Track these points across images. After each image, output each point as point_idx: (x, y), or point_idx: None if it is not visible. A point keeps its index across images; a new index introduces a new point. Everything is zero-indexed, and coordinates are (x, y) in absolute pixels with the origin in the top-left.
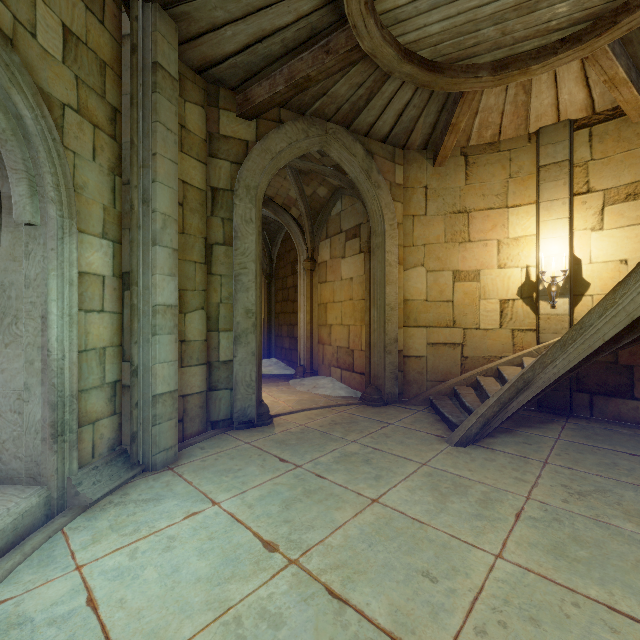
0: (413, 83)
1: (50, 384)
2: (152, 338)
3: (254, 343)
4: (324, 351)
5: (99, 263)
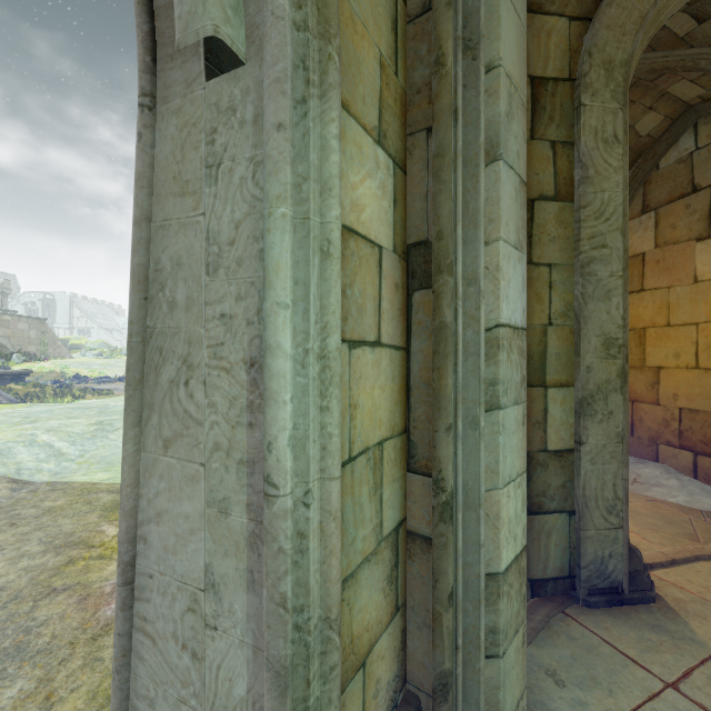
0: None
1: (272, 599)
2: (484, 416)
3: (621, 414)
4: (636, 413)
5: (372, 210)
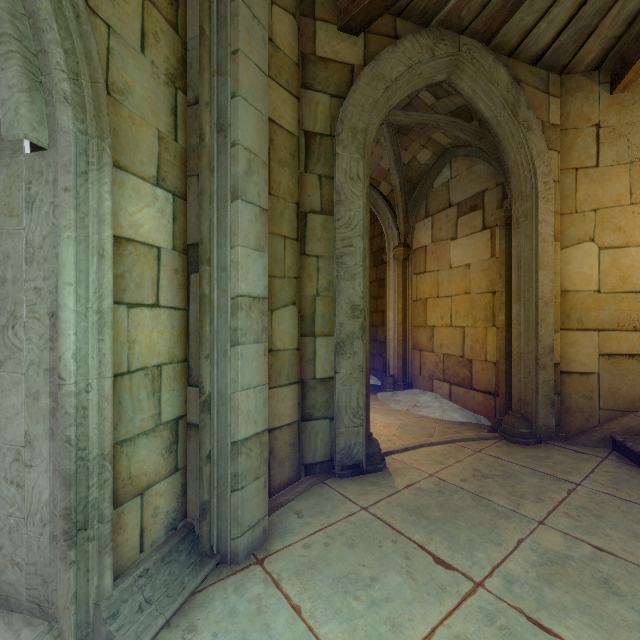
0: None
1: (62, 439)
2: (231, 349)
3: (362, 353)
4: (422, 359)
5: (151, 226)
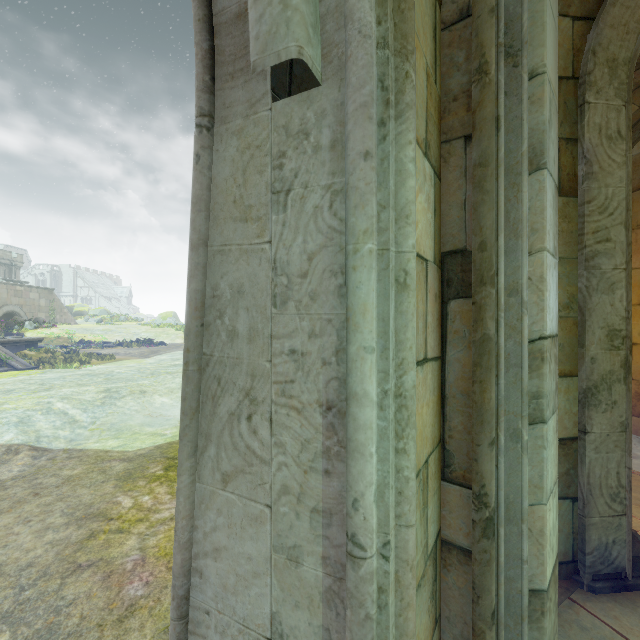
0: None
1: None
2: (526, 429)
3: (624, 403)
4: None
5: (420, 224)
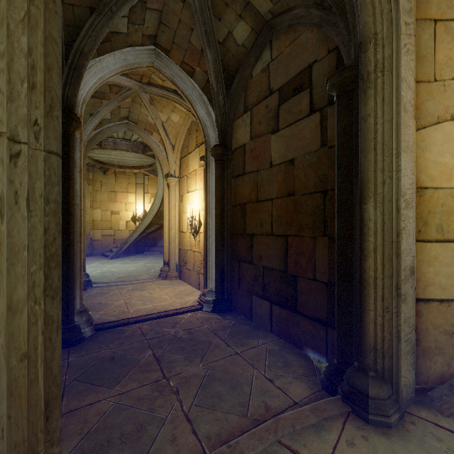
0: (97, 165)
1: None
2: None
3: None
4: None
5: None
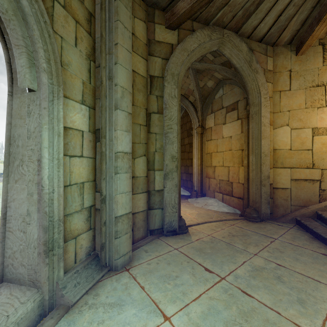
0: None
1: (43, 212)
2: (114, 176)
3: (177, 178)
4: (210, 182)
5: (79, 122)
